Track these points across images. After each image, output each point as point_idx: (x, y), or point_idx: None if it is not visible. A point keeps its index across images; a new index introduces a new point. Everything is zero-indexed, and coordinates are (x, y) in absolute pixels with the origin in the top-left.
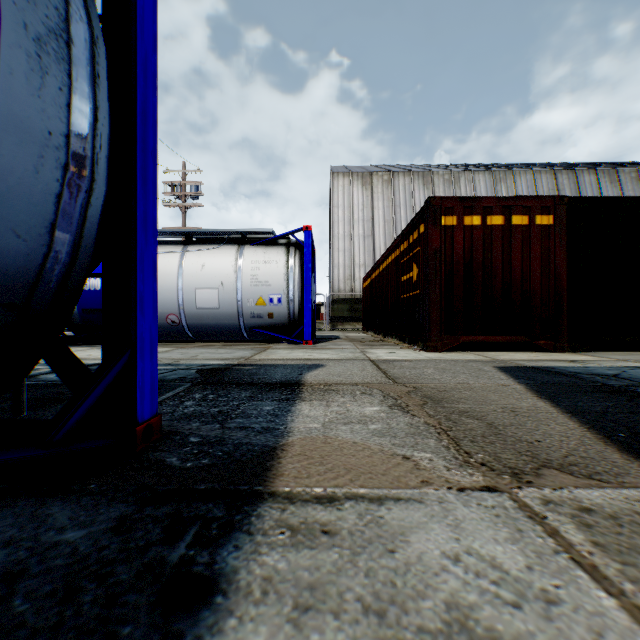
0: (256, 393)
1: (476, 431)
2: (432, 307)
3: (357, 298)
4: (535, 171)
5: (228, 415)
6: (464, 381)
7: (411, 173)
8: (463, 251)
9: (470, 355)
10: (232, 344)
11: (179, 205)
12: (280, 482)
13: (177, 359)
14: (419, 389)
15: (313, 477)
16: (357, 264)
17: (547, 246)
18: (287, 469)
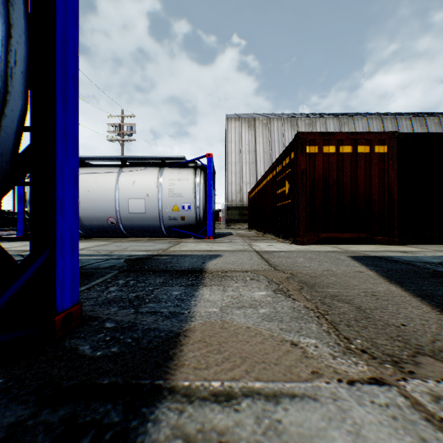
0: (168, 279)
1: (348, 315)
2: (300, 212)
3: (244, 206)
4: (368, 118)
5: (143, 300)
6: (328, 268)
7: (282, 119)
8: (322, 171)
9: (328, 247)
10: (155, 239)
11: (119, 140)
12: (180, 374)
13: (112, 251)
14: (295, 275)
15: (211, 367)
16: (244, 182)
17: (383, 168)
18: (188, 358)
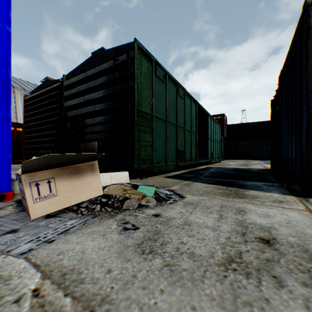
0: None
1: None
2: None
3: None
4: None
5: None
6: None
7: None
8: (17, 137)
9: (18, 165)
10: None
11: None
12: None
13: None
14: None
15: None
16: None
17: None
18: None
